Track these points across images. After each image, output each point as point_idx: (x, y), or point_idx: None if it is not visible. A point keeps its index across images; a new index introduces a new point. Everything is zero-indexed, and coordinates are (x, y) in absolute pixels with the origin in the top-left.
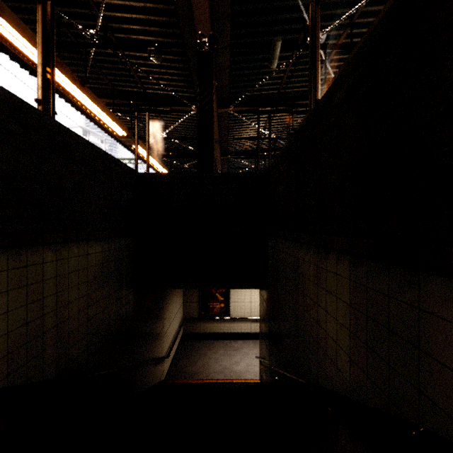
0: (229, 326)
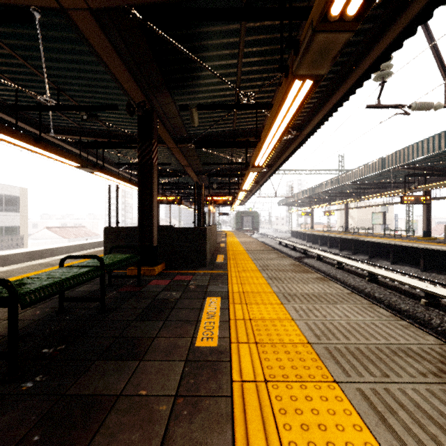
0: None
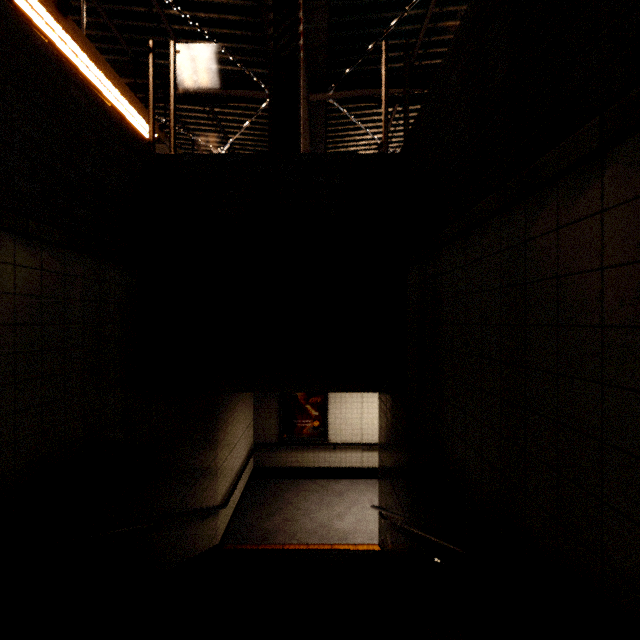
0: (327, 457)
